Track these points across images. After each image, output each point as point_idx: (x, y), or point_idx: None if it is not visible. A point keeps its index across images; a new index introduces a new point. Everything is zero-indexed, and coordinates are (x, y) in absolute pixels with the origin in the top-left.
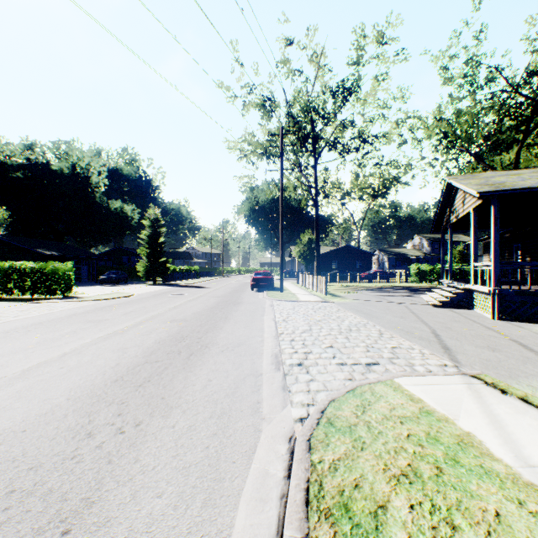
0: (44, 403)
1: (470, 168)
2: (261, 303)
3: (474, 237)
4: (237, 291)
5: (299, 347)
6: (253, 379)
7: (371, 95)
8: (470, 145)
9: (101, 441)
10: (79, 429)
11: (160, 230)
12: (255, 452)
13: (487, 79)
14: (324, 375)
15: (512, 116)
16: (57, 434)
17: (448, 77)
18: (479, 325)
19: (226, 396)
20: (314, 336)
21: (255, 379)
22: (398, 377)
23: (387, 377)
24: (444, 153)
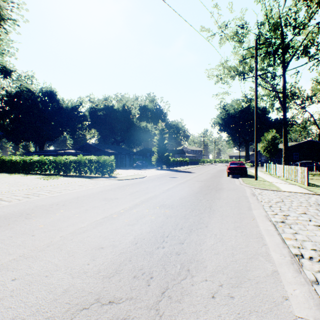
0: None
1: None
2: (241, 190)
3: None
4: (215, 176)
5: None
6: None
7: None
8: None
9: None
10: None
11: (164, 136)
12: None
13: None
14: None
15: None
16: None
17: None
18: None
19: None
20: None
21: None
22: None
23: None
24: None
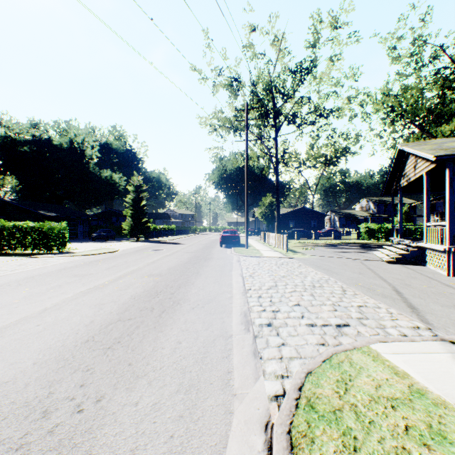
0: (9, 368)
1: (414, 138)
2: (229, 258)
3: (427, 199)
4: (208, 247)
5: (267, 305)
6: (223, 342)
7: (326, 74)
8: (414, 117)
9: (54, 424)
10: (35, 406)
11: (142, 195)
12: (227, 447)
13: (432, 57)
14: (296, 338)
15: (454, 90)
16: (10, 411)
17: (396, 57)
18: (437, 282)
19: (195, 363)
20: (280, 293)
21: (225, 342)
22: (373, 342)
23: (362, 342)
24: (391, 125)
